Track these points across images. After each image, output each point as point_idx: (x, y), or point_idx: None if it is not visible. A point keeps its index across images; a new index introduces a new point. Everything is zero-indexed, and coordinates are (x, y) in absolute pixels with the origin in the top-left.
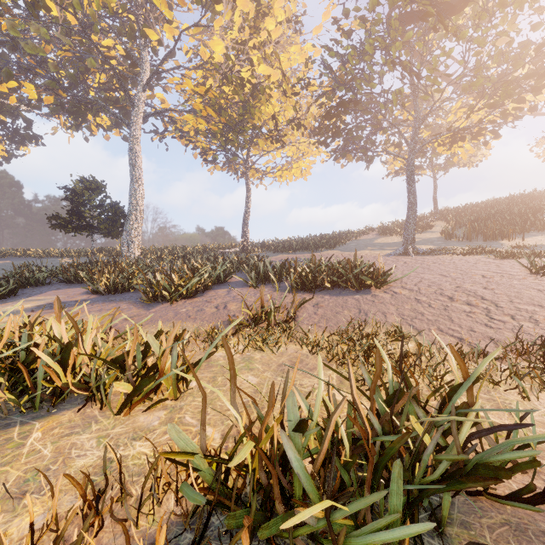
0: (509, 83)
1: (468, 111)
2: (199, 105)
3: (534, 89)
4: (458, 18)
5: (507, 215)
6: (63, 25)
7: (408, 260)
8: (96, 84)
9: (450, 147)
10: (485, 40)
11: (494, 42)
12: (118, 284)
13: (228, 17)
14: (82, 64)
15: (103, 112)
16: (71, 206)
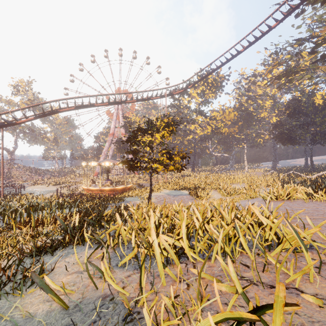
0: None
1: None
2: None
3: None
4: None
5: None
6: None
7: None
8: None
9: None
10: None
11: None
12: None
13: None
14: None
15: None
16: None
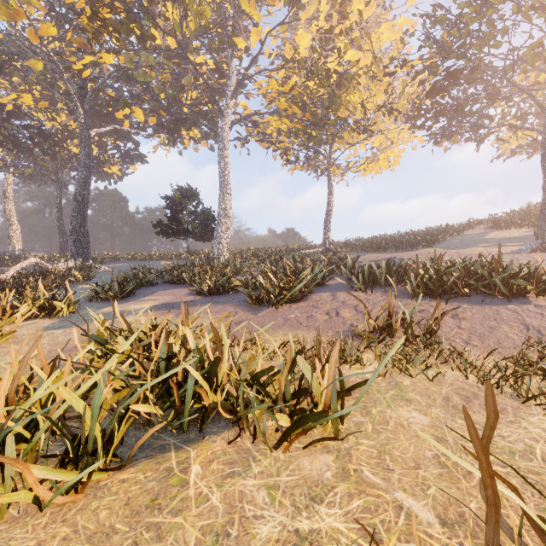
0: None
1: None
2: (284, 104)
3: None
4: None
5: None
6: (166, 49)
7: None
8: (189, 101)
9: None
10: None
11: None
12: (220, 286)
13: (315, 7)
14: (178, 84)
15: (193, 127)
16: (171, 213)
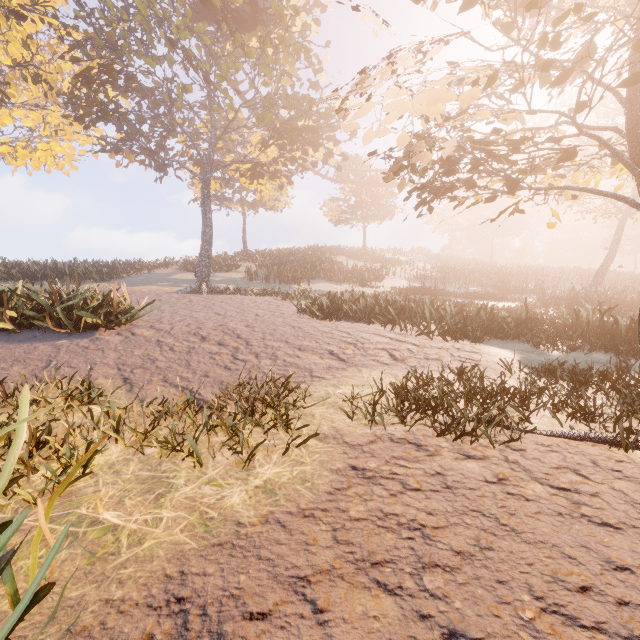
0: (294, 129)
1: (262, 144)
2: None
3: (312, 143)
4: (251, 38)
5: (303, 262)
6: None
7: (197, 298)
8: None
9: (251, 181)
10: (271, 72)
11: (279, 79)
12: None
13: None
14: None
15: None
16: None
